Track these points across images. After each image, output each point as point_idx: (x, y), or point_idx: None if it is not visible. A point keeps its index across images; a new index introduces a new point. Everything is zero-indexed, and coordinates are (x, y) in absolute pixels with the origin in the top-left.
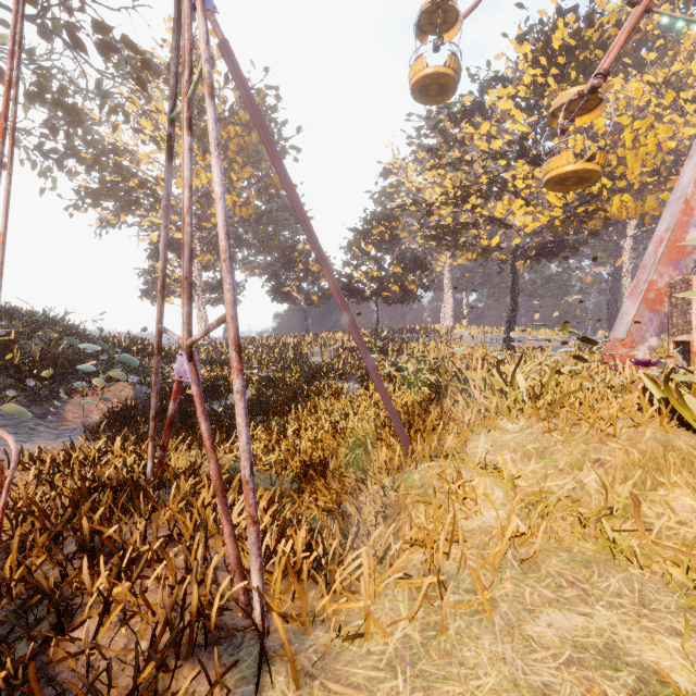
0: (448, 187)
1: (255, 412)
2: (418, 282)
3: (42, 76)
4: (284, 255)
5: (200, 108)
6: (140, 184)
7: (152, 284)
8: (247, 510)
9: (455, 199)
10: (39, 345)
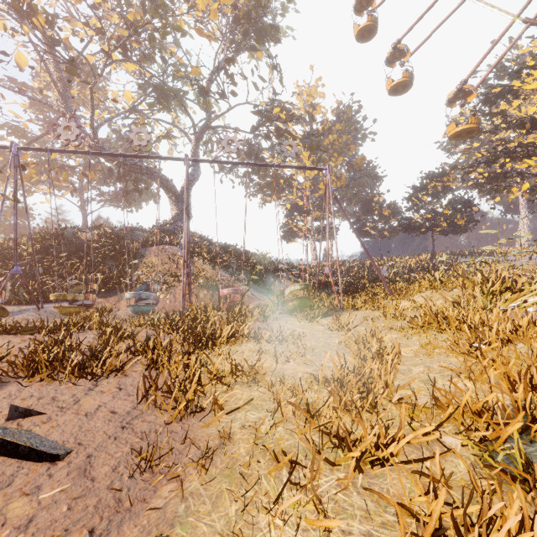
0: (479, 155)
1: (343, 293)
2: (465, 218)
3: (251, 148)
4: (364, 205)
5: (317, 147)
6: (284, 181)
7: (286, 231)
8: (340, 292)
9: (486, 162)
10: (264, 266)
